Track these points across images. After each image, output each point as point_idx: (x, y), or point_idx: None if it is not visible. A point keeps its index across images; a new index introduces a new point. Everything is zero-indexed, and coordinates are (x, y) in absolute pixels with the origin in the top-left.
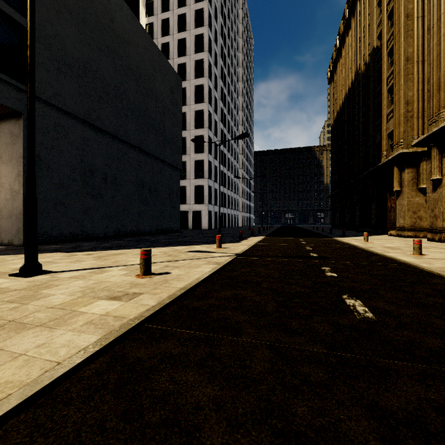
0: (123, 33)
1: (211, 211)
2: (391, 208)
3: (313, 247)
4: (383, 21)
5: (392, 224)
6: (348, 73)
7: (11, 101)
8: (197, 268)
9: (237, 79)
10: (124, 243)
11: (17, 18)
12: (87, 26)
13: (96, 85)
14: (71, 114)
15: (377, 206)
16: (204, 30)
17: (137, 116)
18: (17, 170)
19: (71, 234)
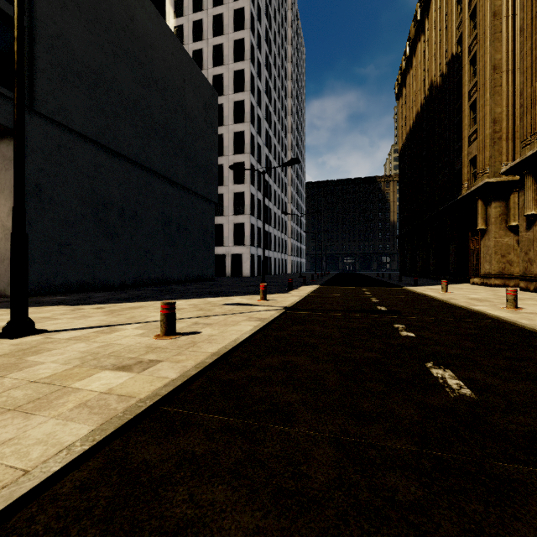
0: (145, 35)
1: (253, 255)
2: (474, 251)
3: (380, 299)
4: (464, 22)
5: (475, 271)
6: (421, 86)
7: (3, 116)
8: (234, 325)
9: (285, 95)
10: (145, 293)
11: (10, 12)
12: (99, 24)
13: (112, 98)
14: (80, 133)
15: (457, 248)
16: (245, 34)
17: (162, 137)
18: (11, 202)
19: (80, 283)
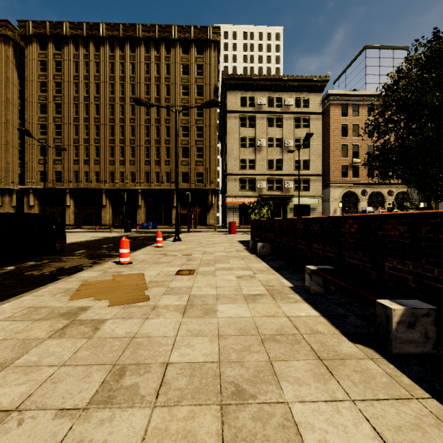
0: None
1: None
2: None
3: None
4: None
5: None
6: None
7: None
8: None
9: None
10: None
11: None
12: None
13: None
14: None
15: None
16: None
17: None
18: None
19: None
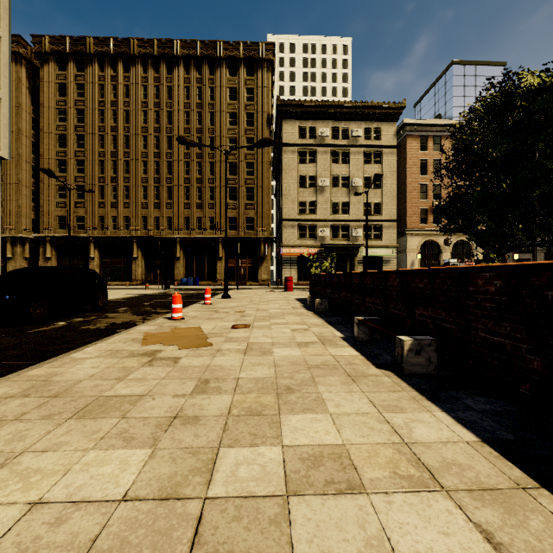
0: None
1: None
2: None
3: None
4: None
5: None
6: None
7: None
8: None
9: None
10: None
11: None
12: None
13: None
14: None
15: None
16: None
17: None
18: None
19: None
